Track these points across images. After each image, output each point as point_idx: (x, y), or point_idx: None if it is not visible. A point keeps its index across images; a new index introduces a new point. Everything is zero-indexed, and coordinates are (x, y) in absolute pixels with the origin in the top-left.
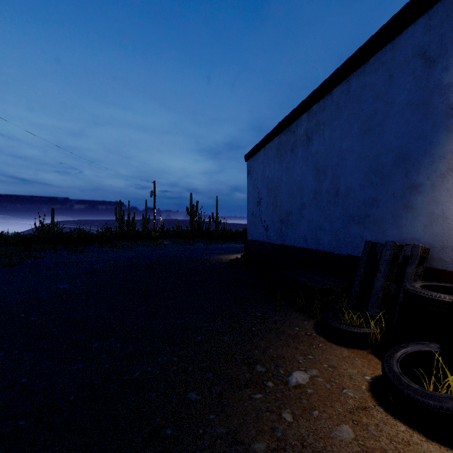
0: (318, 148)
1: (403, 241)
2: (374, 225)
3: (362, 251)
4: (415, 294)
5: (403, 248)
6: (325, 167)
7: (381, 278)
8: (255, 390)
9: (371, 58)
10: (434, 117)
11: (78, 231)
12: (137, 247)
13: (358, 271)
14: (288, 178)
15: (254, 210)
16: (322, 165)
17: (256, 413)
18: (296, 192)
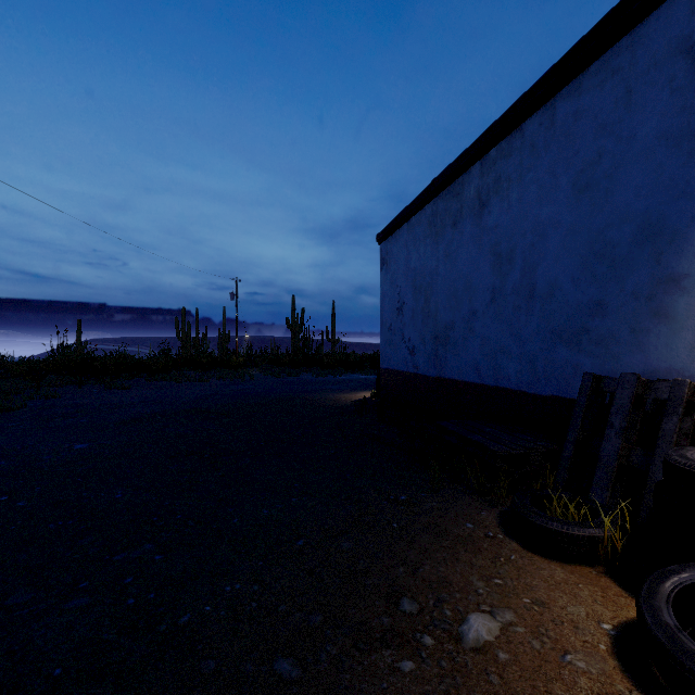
0: (499, 219)
1: (652, 373)
2: (598, 346)
3: (575, 390)
4: (691, 472)
5: (652, 386)
6: (512, 250)
7: (615, 438)
8: (400, 653)
9: (592, 64)
10: None
11: (116, 355)
12: (209, 380)
13: (572, 424)
14: (448, 270)
15: (392, 322)
16: (506, 247)
17: None
18: (461, 292)
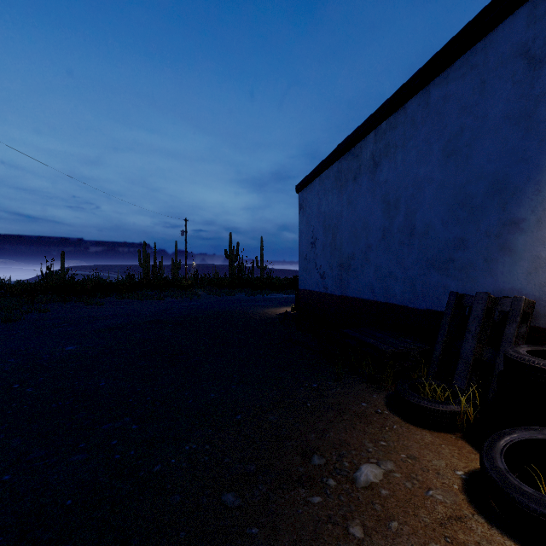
0: (388, 175)
1: (499, 292)
2: (461, 272)
3: (444, 305)
4: (521, 362)
5: (499, 302)
6: (397, 199)
7: (472, 340)
8: (312, 490)
9: (456, 60)
10: (541, 133)
11: (93, 279)
12: (165, 298)
13: (441, 330)
14: (350, 214)
15: (307, 253)
16: (393, 196)
17: (314, 526)
18: (360, 230)
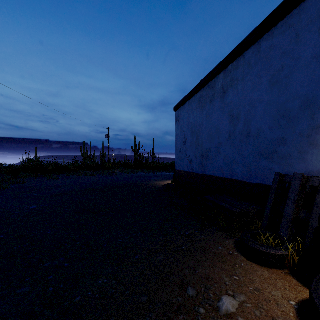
0: (233, 99)
1: (309, 173)
2: (282, 159)
3: (270, 181)
4: None
5: (310, 179)
6: (239, 113)
7: (292, 205)
8: (188, 318)
9: (279, 23)
10: None
11: (53, 163)
12: (96, 175)
13: (269, 198)
14: (208, 123)
15: (181, 148)
16: (236, 112)
17: None
18: (214, 133)
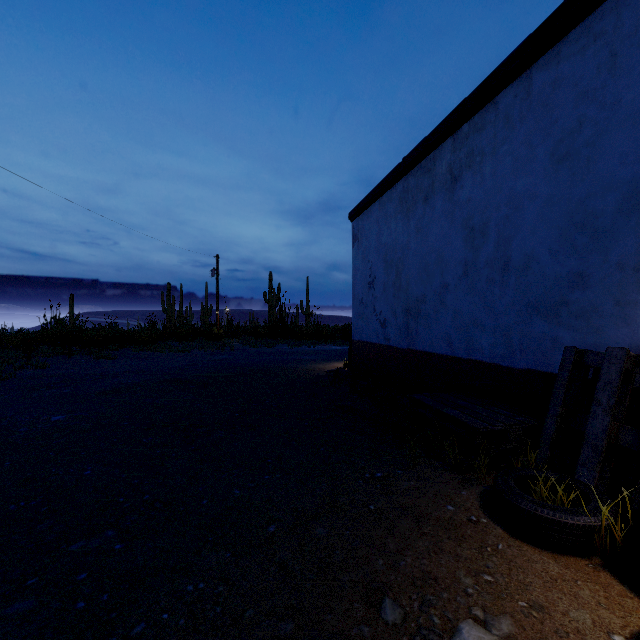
0: (472, 193)
1: (639, 347)
2: (579, 319)
3: (553, 364)
4: None
5: None
6: (485, 223)
7: (603, 415)
8: None
9: (572, 30)
10: None
11: (104, 327)
12: (192, 350)
13: (553, 400)
14: (419, 245)
15: (364, 296)
16: (479, 220)
17: None
18: (432, 265)
